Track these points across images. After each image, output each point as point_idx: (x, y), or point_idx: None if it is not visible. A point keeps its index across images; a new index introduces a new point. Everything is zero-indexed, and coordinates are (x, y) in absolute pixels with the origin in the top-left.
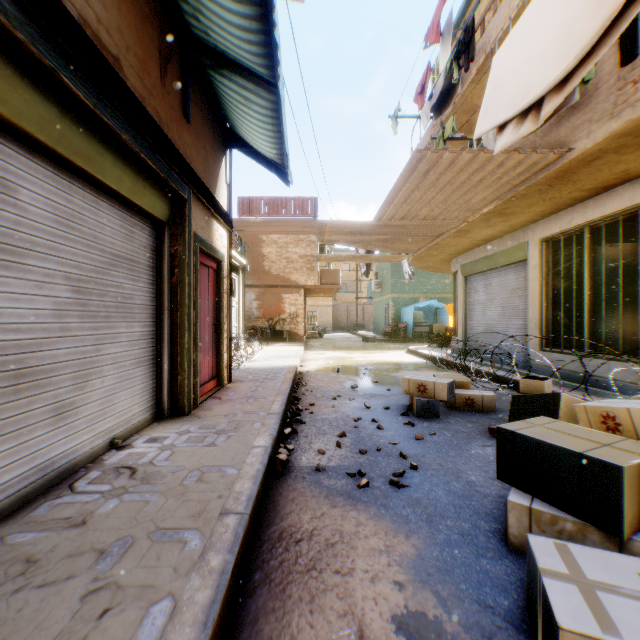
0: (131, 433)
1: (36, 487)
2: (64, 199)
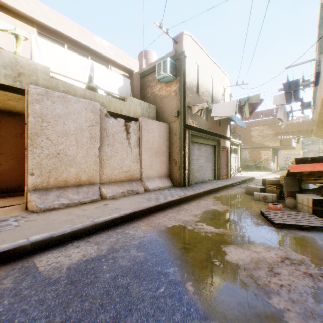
0: (211, 180)
1: (203, 181)
2: (205, 148)
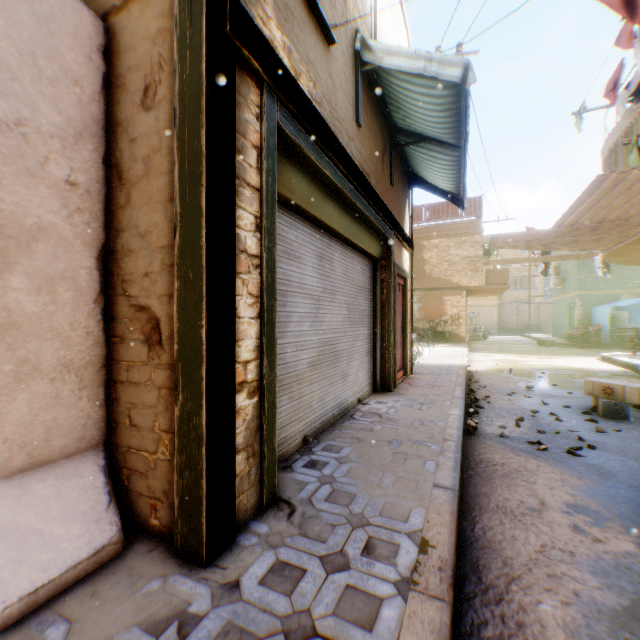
0: (364, 397)
1: (338, 413)
2: (344, 260)
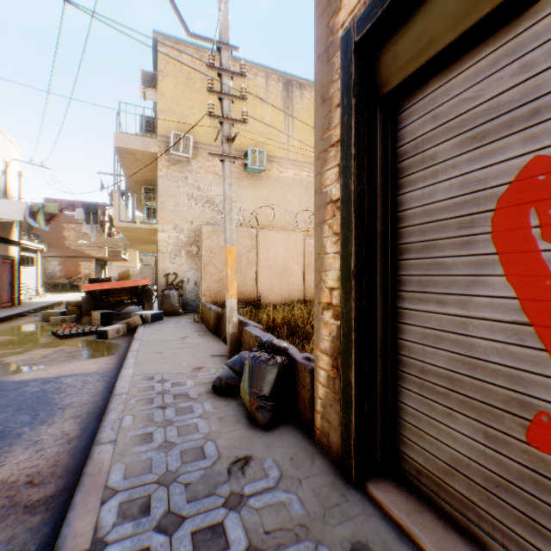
0: None
1: None
2: None
